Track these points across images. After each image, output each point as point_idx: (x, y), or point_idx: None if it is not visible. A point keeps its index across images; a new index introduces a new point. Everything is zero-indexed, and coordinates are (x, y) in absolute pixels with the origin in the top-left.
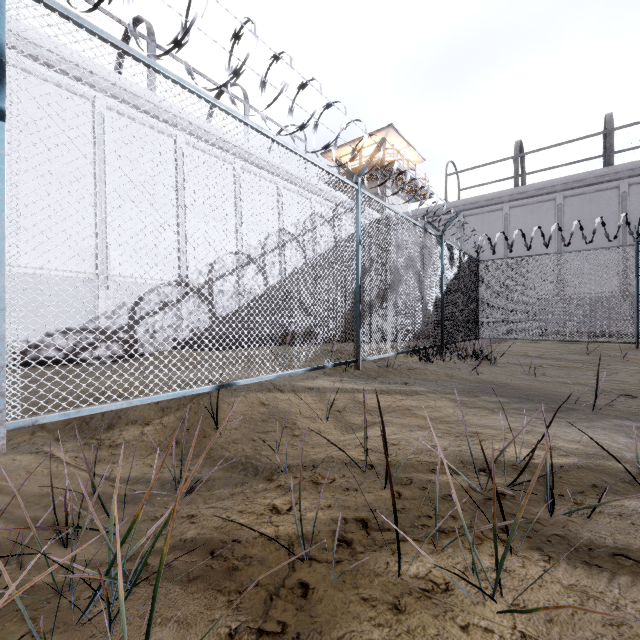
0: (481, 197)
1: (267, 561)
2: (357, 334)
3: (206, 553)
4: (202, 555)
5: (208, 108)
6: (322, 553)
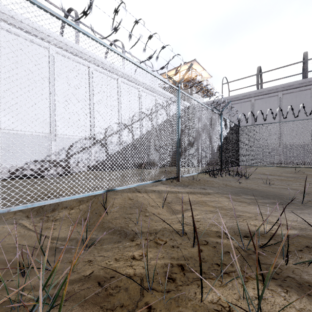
0: (240, 94)
1: (128, 290)
2: (178, 163)
3: (95, 284)
4: (93, 286)
5: (101, 47)
6: (159, 286)
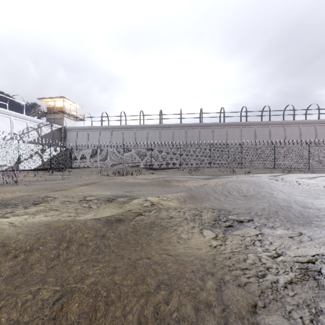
0: (93, 126)
1: None
2: (18, 165)
3: None
4: None
5: None
6: None
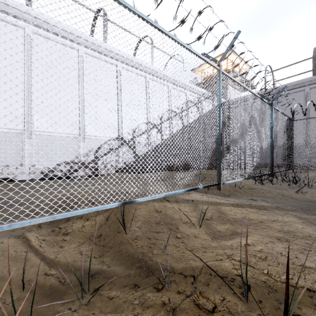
0: (289, 84)
1: None
2: (219, 166)
3: None
4: None
5: (115, 5)
6: None
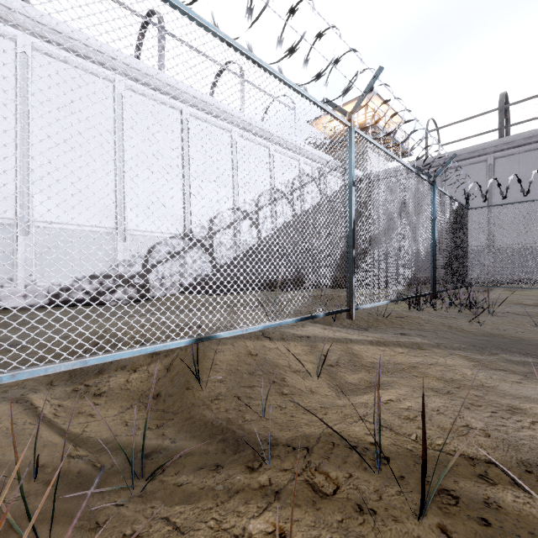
0: (463, 150)
1: None
2: (350, 281)
3: None
4: None
5: (184, 21)
6: None
